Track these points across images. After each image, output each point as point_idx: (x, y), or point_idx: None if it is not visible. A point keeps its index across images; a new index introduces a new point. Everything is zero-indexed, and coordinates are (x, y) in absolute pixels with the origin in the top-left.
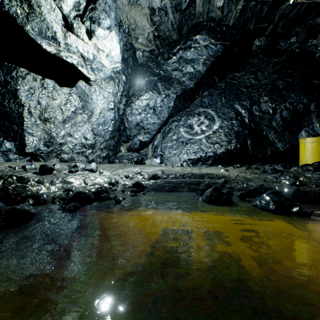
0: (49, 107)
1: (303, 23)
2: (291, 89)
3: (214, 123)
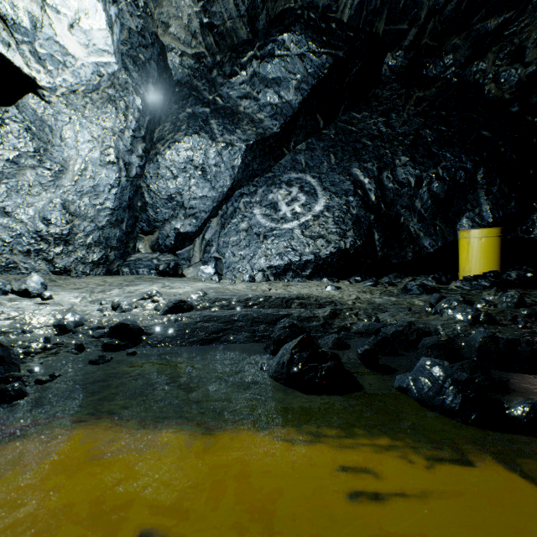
0: None
1: (466, 29)
2: (446, 145)
3: (317, 200)
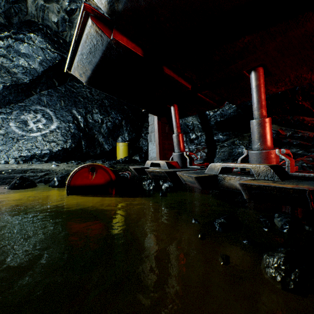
0: None
1: None
2: (113, 108)
3: (52, 123)
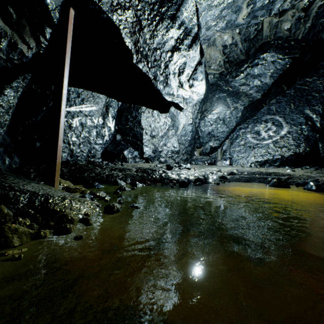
0: (155, 128)
1: None
2: None
3: (282, 128)
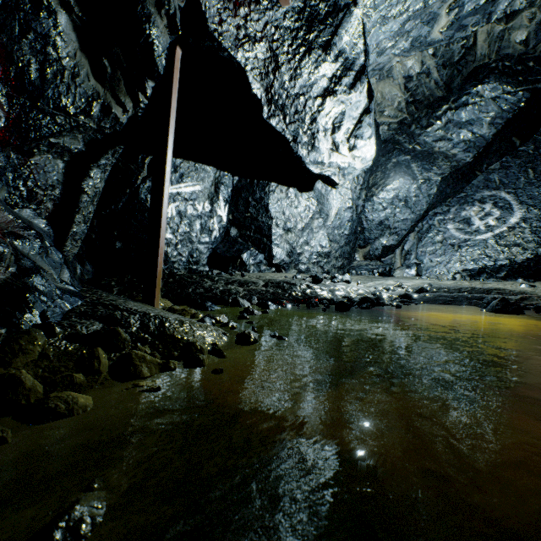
0: (291, 216)
1: None
2: None
3: (511, 213)
